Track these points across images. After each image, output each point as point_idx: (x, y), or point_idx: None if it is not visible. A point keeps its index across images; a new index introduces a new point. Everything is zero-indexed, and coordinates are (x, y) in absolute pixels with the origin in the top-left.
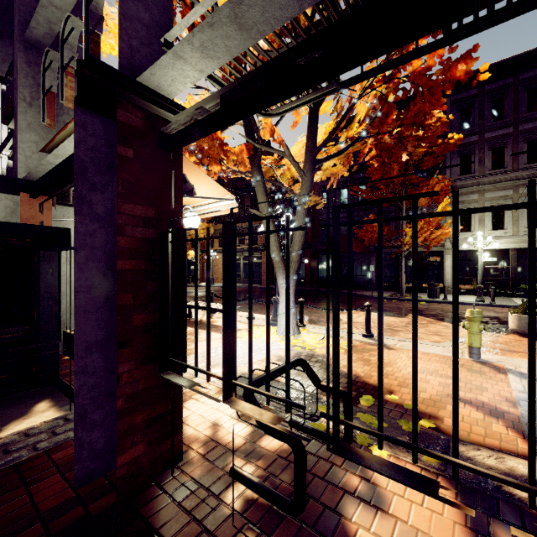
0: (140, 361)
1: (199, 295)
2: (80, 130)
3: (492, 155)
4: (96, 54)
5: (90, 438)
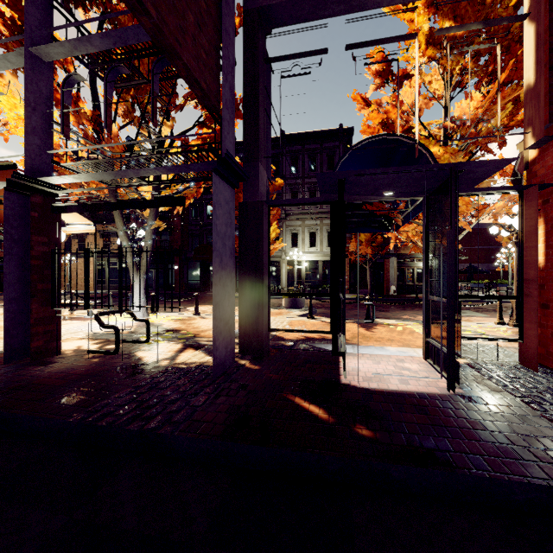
0: (41, 304)
1: None
2: (6, 201)
3: (309, 195)
4: None
5: (11, 342)
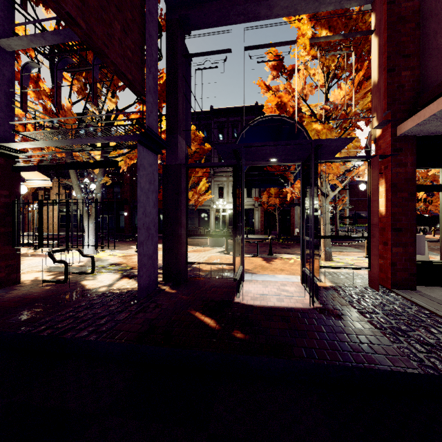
0: (3, 244)
1: None
2: None
3: None
4: None
5: None
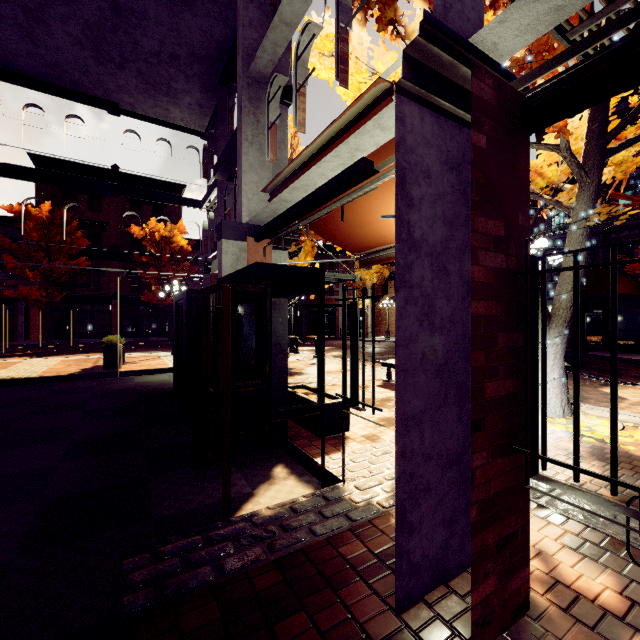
0: (491, 452)
1: (379, 352)
2: (399, 126)
3: None
4: (345, 55)
5: (407, 546)
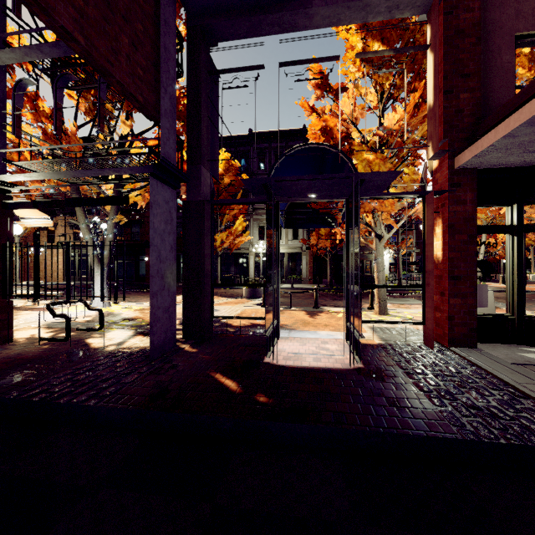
0: None
1: None
2: None
3: None
4: None
5: None
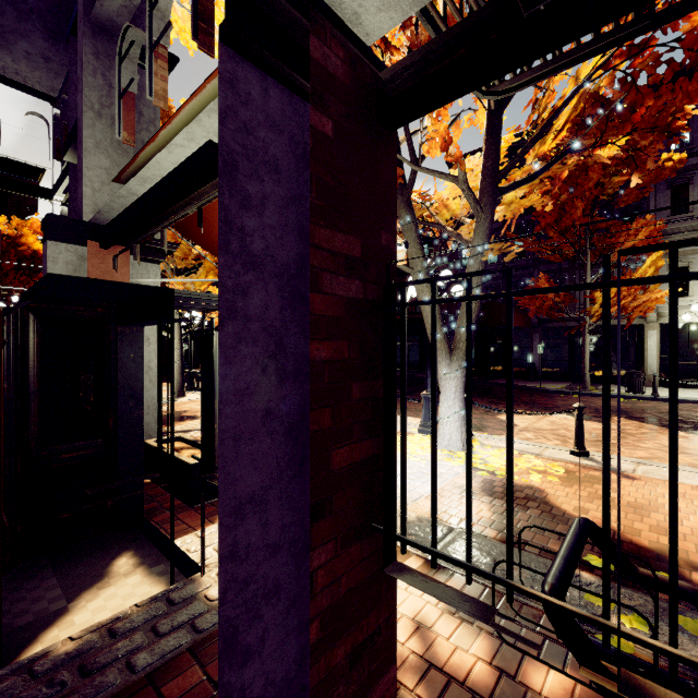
0: (341, 539)
1: None
2: (226, 90)
3: None
4: (208, 11)
5: (241, 680)
